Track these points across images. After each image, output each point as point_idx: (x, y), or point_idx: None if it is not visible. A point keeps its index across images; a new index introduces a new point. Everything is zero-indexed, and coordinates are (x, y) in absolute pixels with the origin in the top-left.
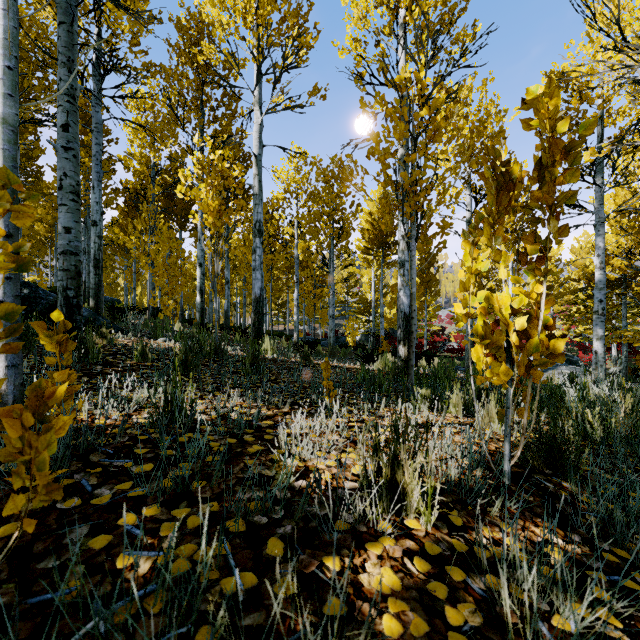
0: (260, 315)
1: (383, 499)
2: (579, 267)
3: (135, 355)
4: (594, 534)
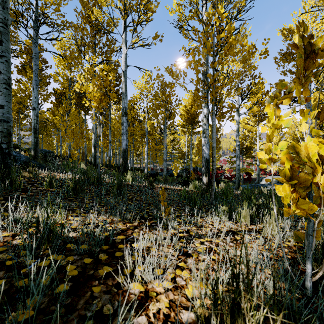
0: (125, 159)
1: None
2: (291, 135)
3: (45, 184)
4: None
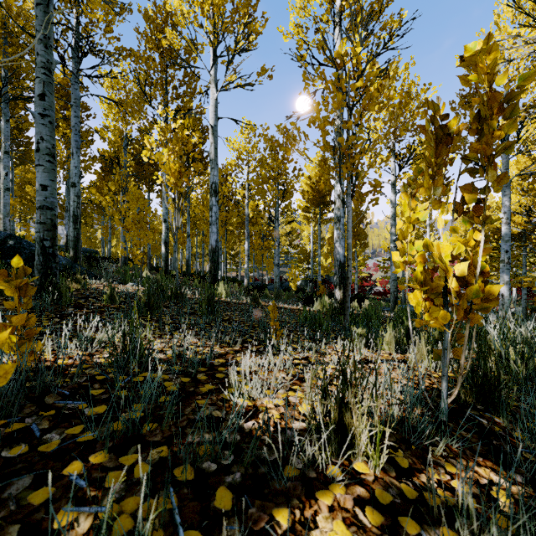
0: (216, 263)
1: (331, 443)
2: None
3: (104, 298)
4: (534, 473)
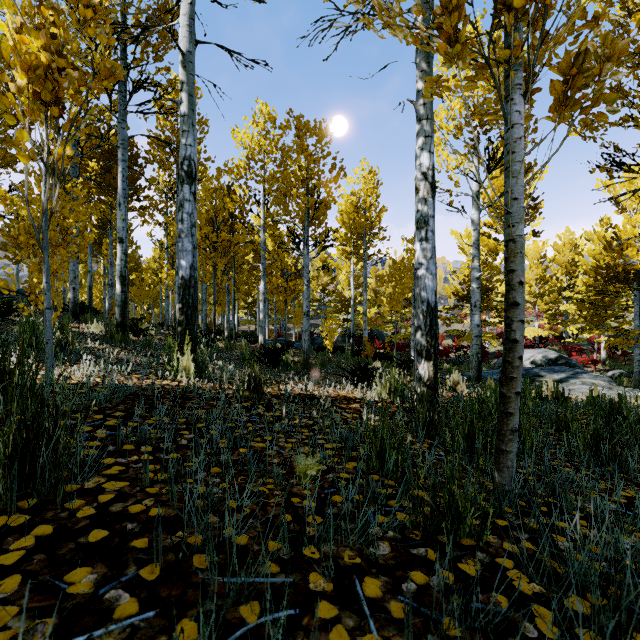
0: (190, 308)
1: None
2: (562, 265)
3: None
4: None
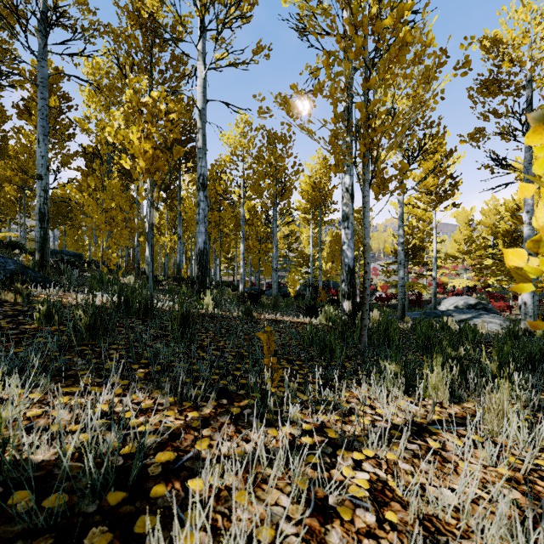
0: (204, 268)
1: None
2: (488, 226)
3: (36, 317)
4: None
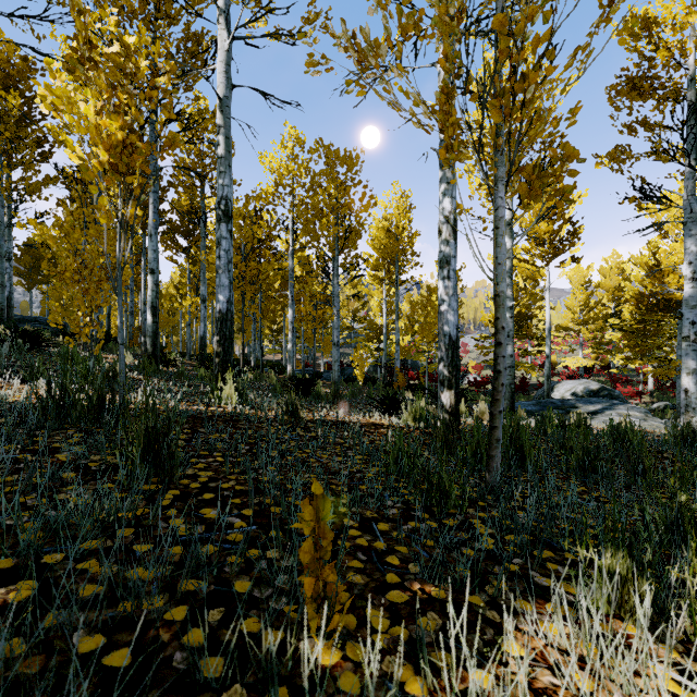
0: (227, 341)
1: None
2: (608, 290)
3: None
4: None
